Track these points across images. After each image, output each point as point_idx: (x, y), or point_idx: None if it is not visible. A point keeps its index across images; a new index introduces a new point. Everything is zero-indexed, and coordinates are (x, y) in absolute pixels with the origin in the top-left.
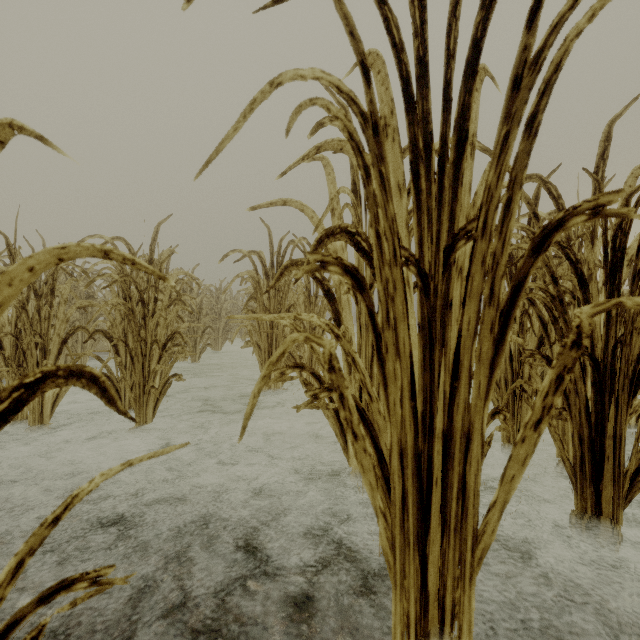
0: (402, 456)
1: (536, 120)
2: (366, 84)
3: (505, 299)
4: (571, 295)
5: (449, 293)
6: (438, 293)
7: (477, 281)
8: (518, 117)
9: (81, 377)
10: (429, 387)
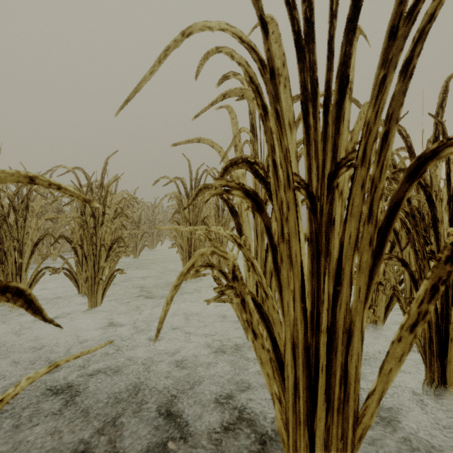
0: (294, 350)
1: (411, 64)
2: (264, 35)
3: (383, 218)
4: (417, 211)
5: (332, 212)
6: (323, 212)
7: (357, 202)
8: (394, 62)
9: (7, 291)
10: (316, 291)
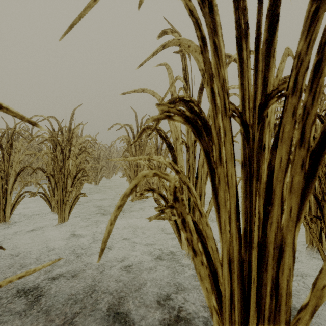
0: (230, 265)
1: None
2: None
3: (315, 142)
4: None
5: (263, 139)
6: (255, 139)
7: (288, 129)
8: None
9: None
10: (249, 210)
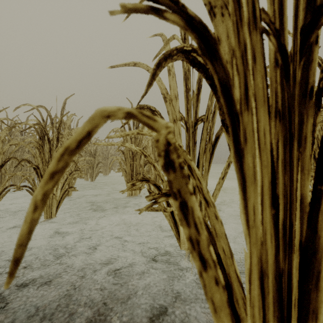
0: (262, 282)
1: None
2: None
3: None
4: None
5: (308, 80)
6: (296, 80)
7: None
8: None
9: None
10: (289, 191)
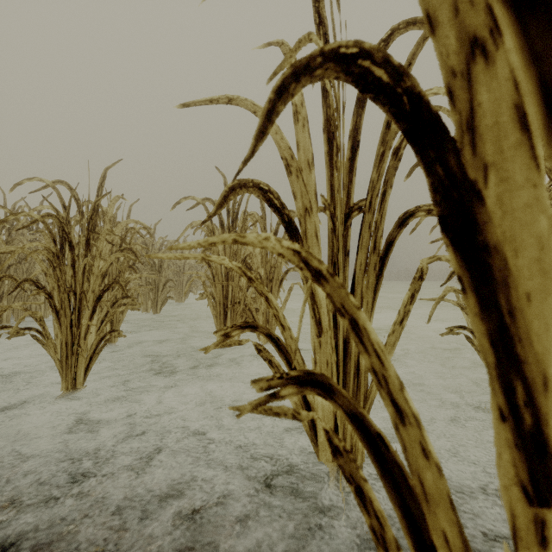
0: None
1: None
2: None
3: None
4: None
5: None
6: None
7: None
8: None
9: None
10: None
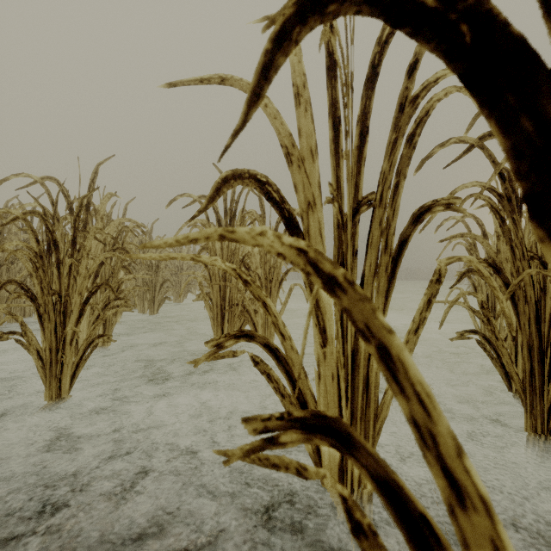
0: None
1: None
2: None
3: None
4: None
5: None
6: None
7: None
8: None
9: None
10: None
